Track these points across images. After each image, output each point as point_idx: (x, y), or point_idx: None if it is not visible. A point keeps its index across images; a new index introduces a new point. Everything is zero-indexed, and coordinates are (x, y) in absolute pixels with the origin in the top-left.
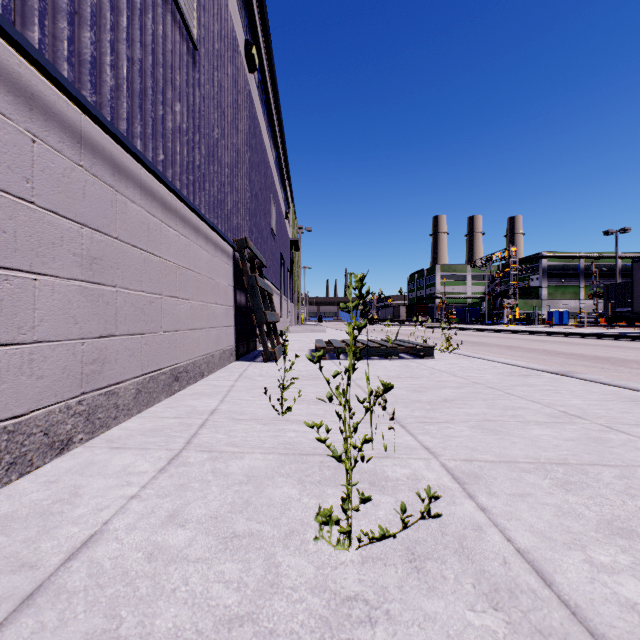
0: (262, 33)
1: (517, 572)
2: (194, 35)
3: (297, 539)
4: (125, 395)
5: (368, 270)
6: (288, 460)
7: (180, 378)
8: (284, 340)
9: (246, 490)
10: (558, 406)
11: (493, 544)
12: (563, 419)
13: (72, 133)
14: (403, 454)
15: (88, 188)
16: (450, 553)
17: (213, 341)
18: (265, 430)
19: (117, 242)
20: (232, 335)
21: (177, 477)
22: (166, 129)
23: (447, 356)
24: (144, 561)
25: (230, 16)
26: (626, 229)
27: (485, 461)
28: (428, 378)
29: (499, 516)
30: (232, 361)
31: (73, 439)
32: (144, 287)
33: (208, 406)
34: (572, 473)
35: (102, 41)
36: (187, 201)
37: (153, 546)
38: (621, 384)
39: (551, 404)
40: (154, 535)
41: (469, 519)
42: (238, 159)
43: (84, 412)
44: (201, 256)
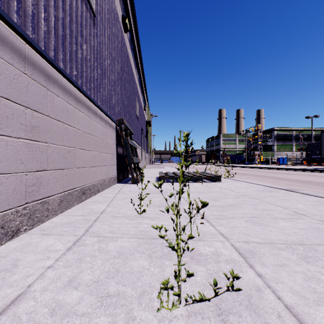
0: (131, 13)
1: (288, 323)
2: (94, 8)
3: (147, 298)
4: (53, 203)
5: (191, 129)
6: (143, 242)
7: (86, 193)
8: (141, 172)
9: (117, 262)
10: (291, 208)
11: (270, 301)
12: (296, 216)
13: (19, 54)
14: (209, 238)
15: (30, 86)
16: (243, 308)
17: (104, 173)
18: (130, 223)
19: (48, 118)
20: (115, 169)
21: (77, 253)
22: (77, 58)
23: (228, 180)
24: (48, 315)
25: (114, 1)
26: (317, 116)
27: (256, 242)
28: (219, 192)
29: (270, 280)
30: (115, 183)
31: (20, 229)
32: (64, 143)
33: (100, 209)
34: (308, 250)
35: (39, 4)
36: (89, 97)
37: (56, 303)
38: (323, 196)
39: (287, 207)
40: (57, 295)
41: (252, 283)
42: (118, 77)
43: (27, 214)
44: (98, 127)
